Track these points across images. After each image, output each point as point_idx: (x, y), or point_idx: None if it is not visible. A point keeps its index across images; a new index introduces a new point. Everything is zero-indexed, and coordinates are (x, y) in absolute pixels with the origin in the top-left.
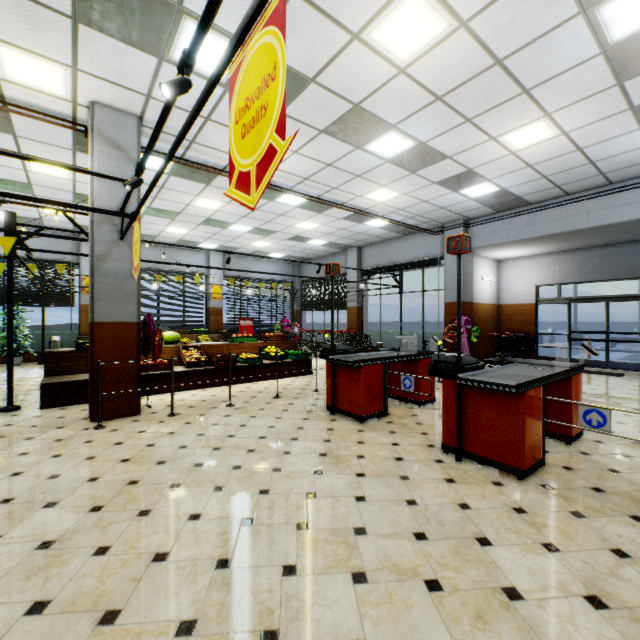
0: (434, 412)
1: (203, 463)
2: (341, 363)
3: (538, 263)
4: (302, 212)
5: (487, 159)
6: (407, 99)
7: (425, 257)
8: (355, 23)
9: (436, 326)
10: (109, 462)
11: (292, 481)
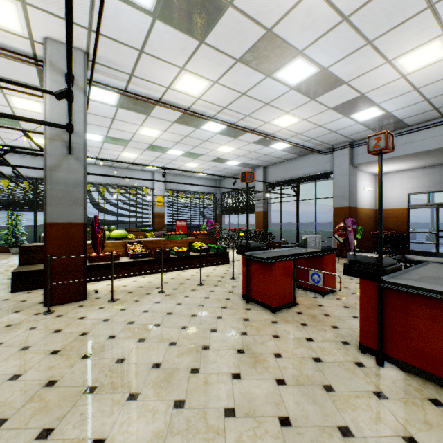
0: (337, 302)
1: (125, 358)
2: (255, 259)
3: (410, 176)
4: (221, 138)
5: (379, 83)
6: (316, 21)
7: (317, 172)
8: None
9: (319, 226)
10: (39, 354)
11: (209, 388)
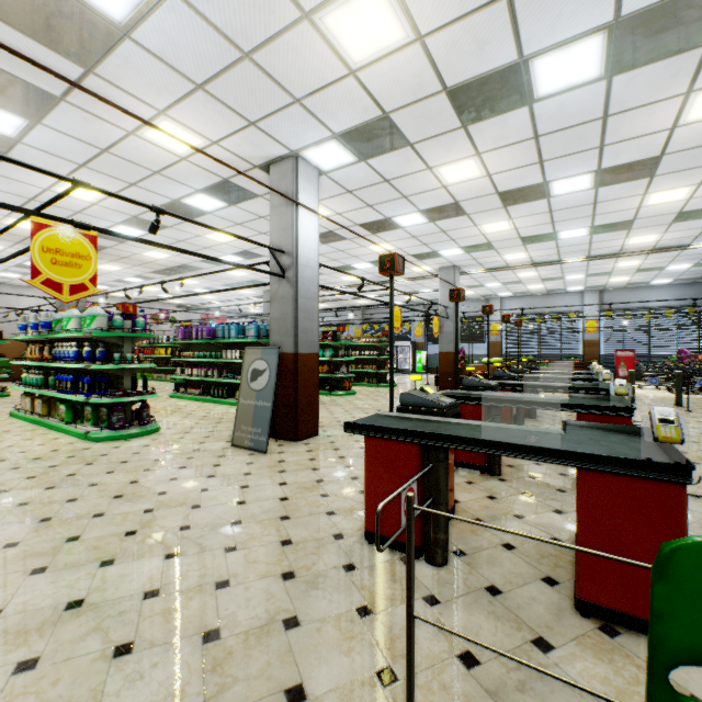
0: None
1: None
2: None
3: None
4: (600, 261)
5: (675, 207)
6: (538, 228)
7: None
8: (477, 234)
9: None
10: None
11: None
